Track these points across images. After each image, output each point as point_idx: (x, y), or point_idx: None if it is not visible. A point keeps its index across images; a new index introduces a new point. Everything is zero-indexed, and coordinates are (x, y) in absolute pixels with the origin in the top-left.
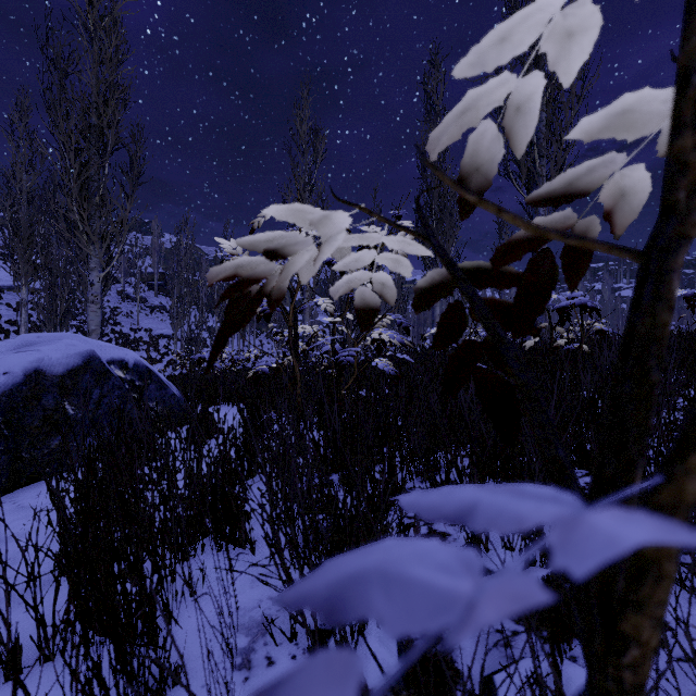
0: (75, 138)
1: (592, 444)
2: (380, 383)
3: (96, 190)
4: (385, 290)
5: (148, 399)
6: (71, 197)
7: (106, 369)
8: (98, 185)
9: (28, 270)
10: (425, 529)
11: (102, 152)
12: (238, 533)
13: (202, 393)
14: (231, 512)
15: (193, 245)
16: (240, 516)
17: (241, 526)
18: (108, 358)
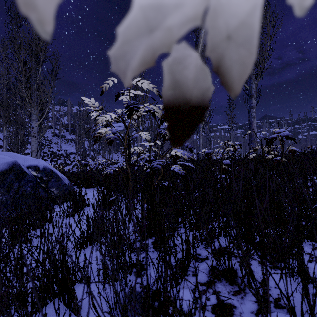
0: (23, 55)
1: (316, 223)
2: (174, 178)
3: (34, 81)
4: (228, 59)
5: (50, 187)
6: (21, 84)
7: (23, 171)
8: (35, 79)
9: (6, 121)
10: (215, 298)
11: (38, 63)
12: (73, 304)
13: (84, 181)
14: (67, 287)
15: (86, 110)
16: (74, 292)
17: (75, 300)
18: (27, 165)
